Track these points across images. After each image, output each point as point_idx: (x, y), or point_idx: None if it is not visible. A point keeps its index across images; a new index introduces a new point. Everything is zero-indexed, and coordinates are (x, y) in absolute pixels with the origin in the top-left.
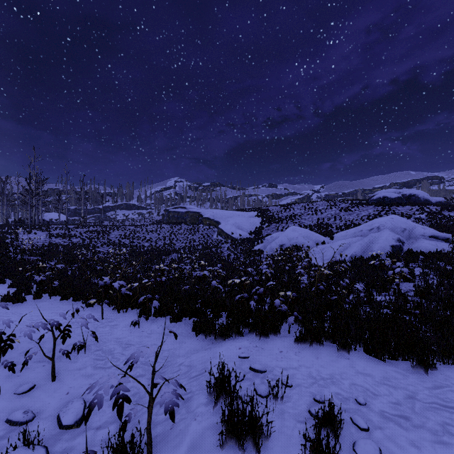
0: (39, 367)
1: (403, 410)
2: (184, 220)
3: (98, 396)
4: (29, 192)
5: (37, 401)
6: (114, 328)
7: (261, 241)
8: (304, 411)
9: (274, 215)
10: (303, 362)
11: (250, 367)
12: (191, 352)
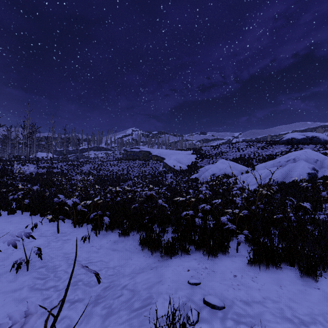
0: None
1: None
2: (138, 157)
3: None
4: (23, 135)
5: None
6: (66, 243)
7: (196, 171)
8: None
9: (205, 152)
10: (266, 293)
11: (204, 301)
12: (136, 271)
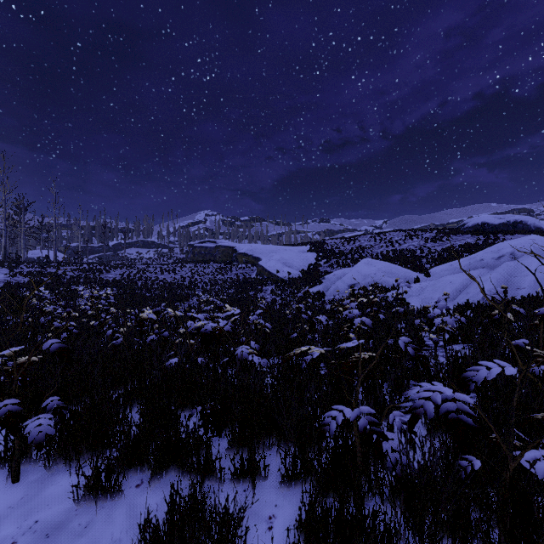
0: None
1: None
2: (214, 257)
3: None
4: None
5: None
6: None
7: (319, 281)
8: None
9: (333, 248)
10: None
11: None
12: None
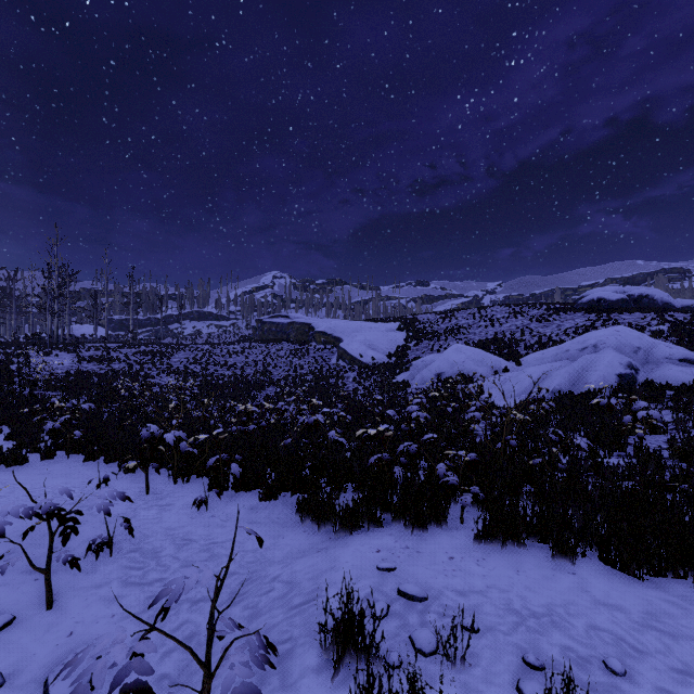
0: (27, 582)
1: None
2: (287, 335)
3: (79, 691)
4: (47, 292)
5: (14, 649)
6: (165, 511)
7: (406, 368)
8: (508, 687)
9: (425, 327)
10: (493, 580)
11: (399, 590)
12: (293, 556)
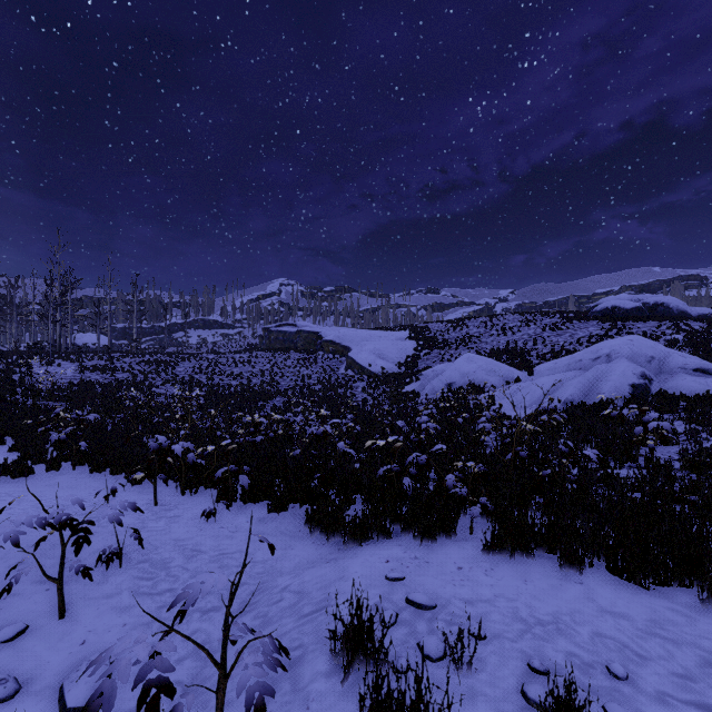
0: (39, 592)
1: (702, 692)
2: (294, 344)
3: (106, 686)
4: (50, 300)
5: (28, 657)
6: (174, 522)
7: (416, 378)
8: (513, 691)
9: (436, 336)
10: (500, 590)
11: (407, 599)
12: (302, 566)
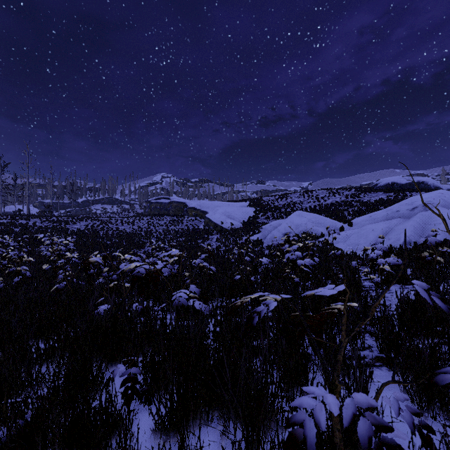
0: None
1: None
2: (168, 211)
3: None
4: None
5: None
6: None
7: (258, 230)
8: None
9: (269, 204)
10: None
11: None
12: None
